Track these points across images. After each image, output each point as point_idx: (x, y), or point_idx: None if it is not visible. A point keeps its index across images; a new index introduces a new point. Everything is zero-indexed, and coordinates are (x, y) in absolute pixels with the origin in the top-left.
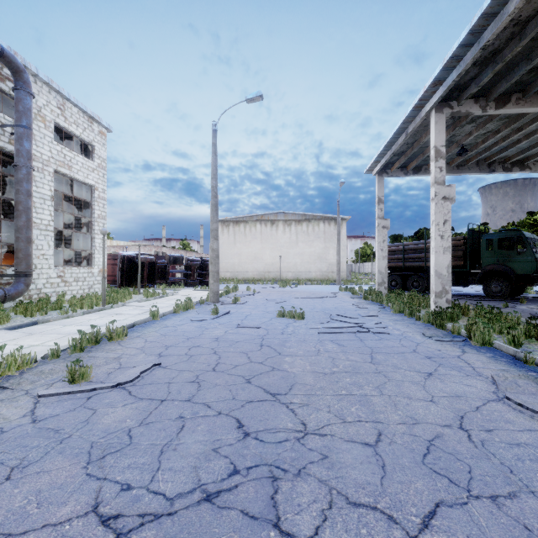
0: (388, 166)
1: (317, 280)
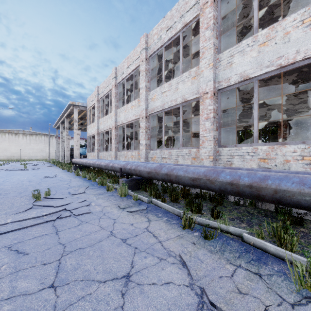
0: (60, 127)
1: (41, 160)
